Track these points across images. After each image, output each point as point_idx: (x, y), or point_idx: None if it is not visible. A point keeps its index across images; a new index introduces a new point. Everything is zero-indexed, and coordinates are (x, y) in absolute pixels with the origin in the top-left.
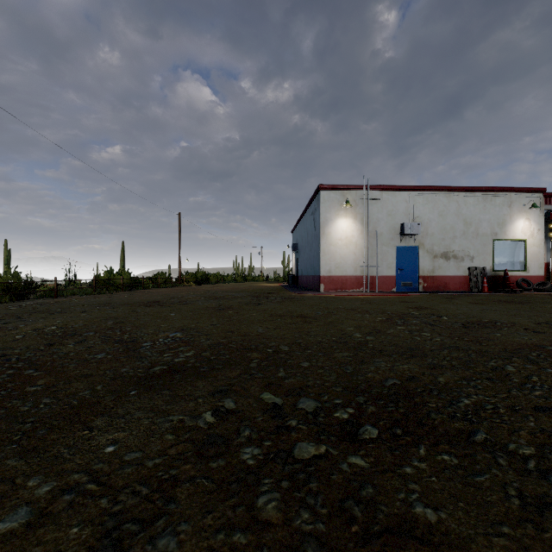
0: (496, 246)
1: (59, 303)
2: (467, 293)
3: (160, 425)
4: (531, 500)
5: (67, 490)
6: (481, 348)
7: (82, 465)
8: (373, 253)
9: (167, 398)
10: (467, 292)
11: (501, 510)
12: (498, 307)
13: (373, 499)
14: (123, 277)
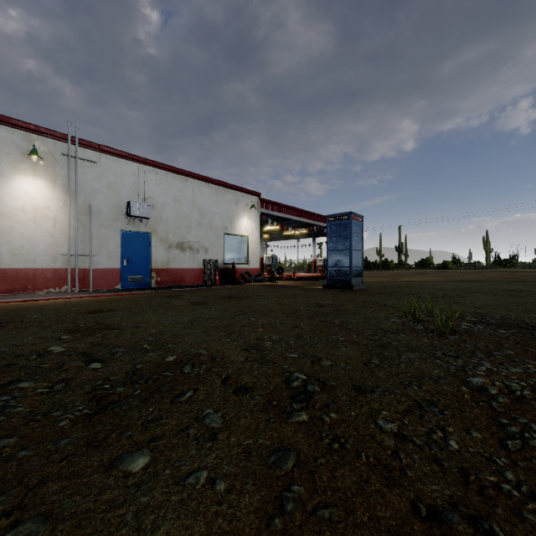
0: (227, 239)
1: None
2: (200, 287)
3: None
4: None
5: None
6: None
7: None
8: (86, 236)
9: None
10: (201, 286)
11: None
12: (216, 309)
13: None
14: None
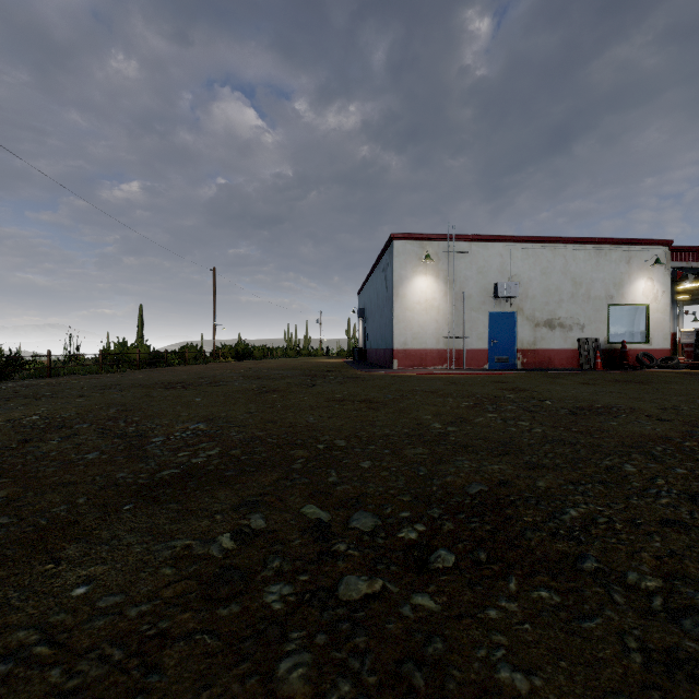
0: (612, 312)
1: (52, 384)
2: (576, 371)
3: (157, 554)
4: (658, 656)
5: (5, 656)
6: (593, 442)
7: (35, 616)
8: (460, 320)
9: (173, 515)
10: (577, 370)
11: (617, 671)
12: (614, 388)
13: (442, 659)
14: (140, 351)
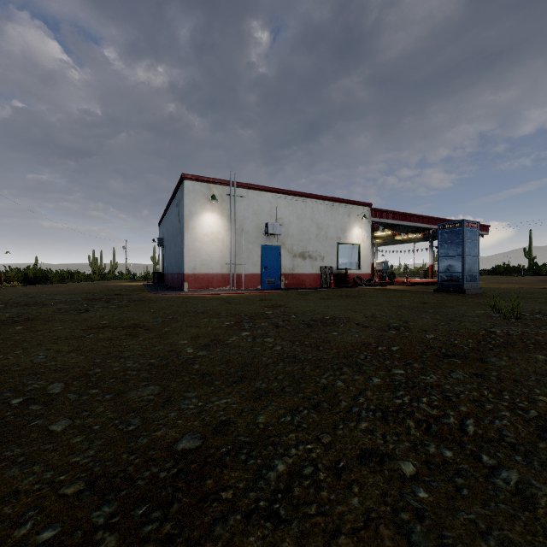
0: (340, 248)
1: None
2: (318, 289)
3: None
4: None
5: None
6: (318, 355)
7: None
8: (240, 250)
9: None
10: (319, 288)
11: None
12: (339, 302)
13: None
14: None
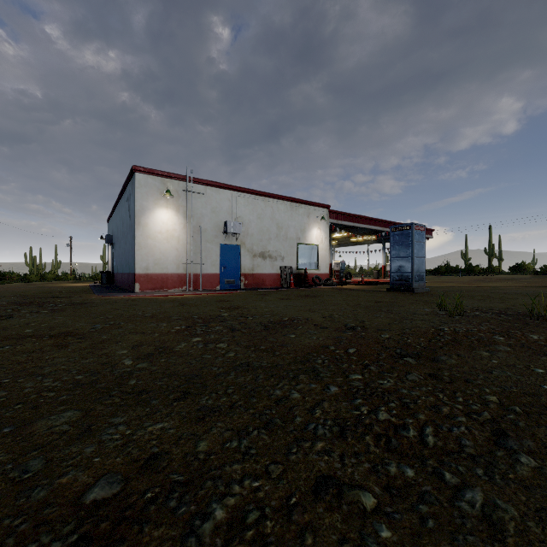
0: (299, 248)
1: None
2: (279, 289)
3: None
4: None
5: None
6: (273, 361)
7: None
8: (198, 249)
9: None
10: (279, 288)
11: None
12: (298, 302)
13: None
14: None
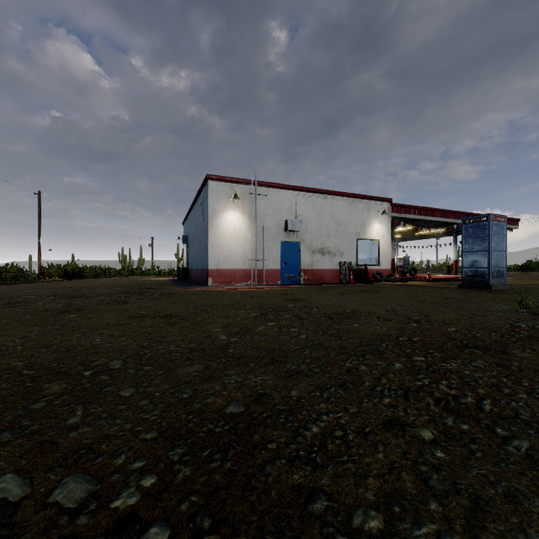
0: (359, 244)
1: None
2: (338, 284)
3: None
4: None
5: None
6: (341, 343)
7: None
8: (261, 247)
9: None
10: (338, 284)
11: None
12: (359, 296)
13: None
14: None
